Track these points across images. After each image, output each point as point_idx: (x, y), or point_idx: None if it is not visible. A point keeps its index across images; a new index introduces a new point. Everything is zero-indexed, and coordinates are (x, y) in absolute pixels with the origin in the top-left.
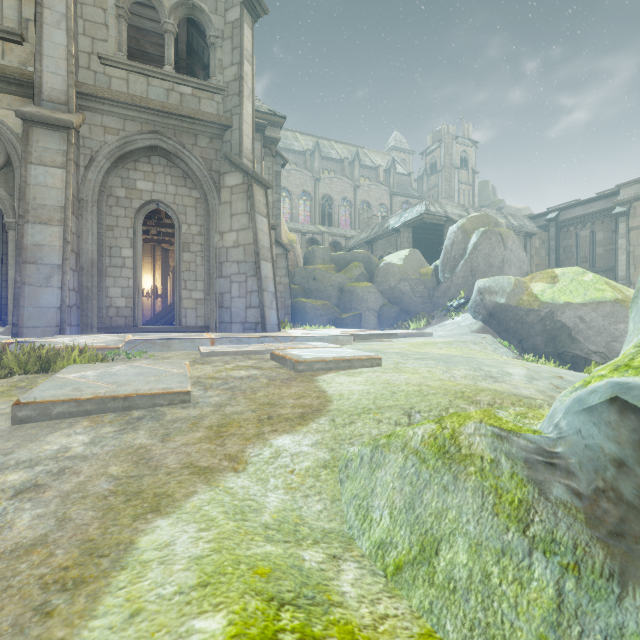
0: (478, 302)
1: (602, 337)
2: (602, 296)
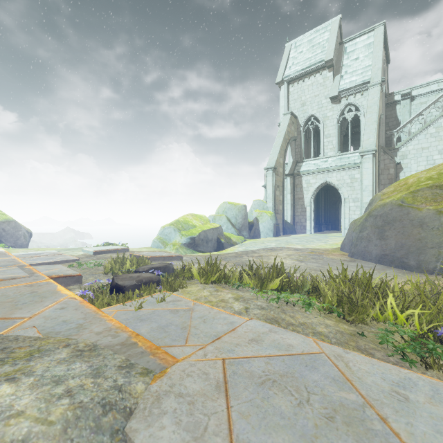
0: None
1: (13, 238)
2: (9, 218)
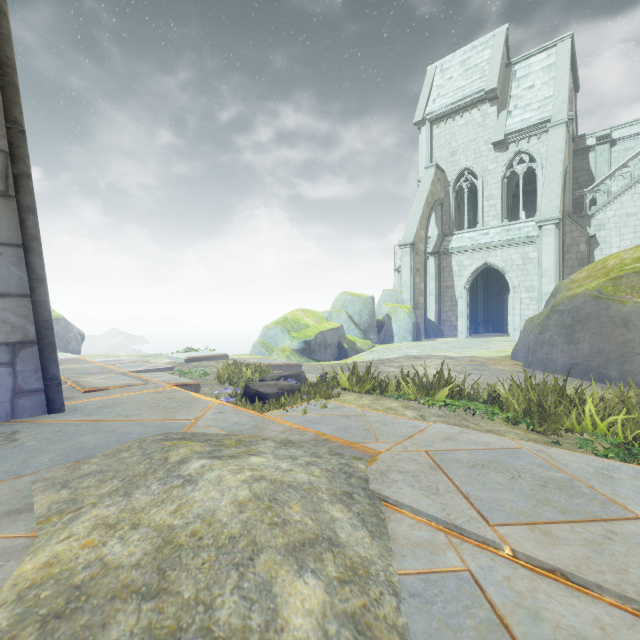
0: None
1: (63, 342)
2: (57, 315)
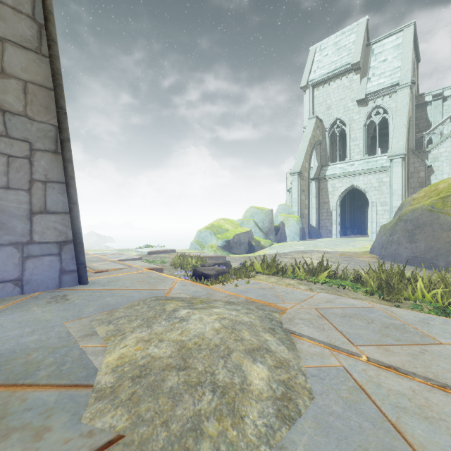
0: None
1: None
2: None
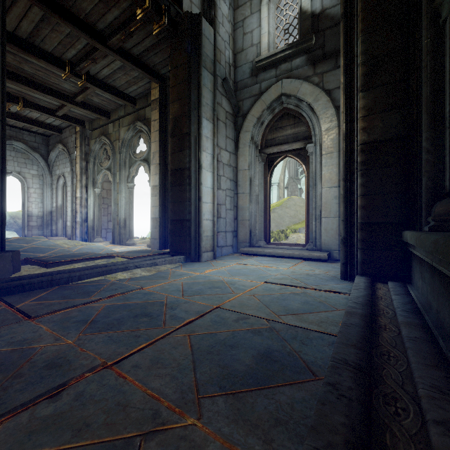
0: (12, 222)
1: None
2: None
